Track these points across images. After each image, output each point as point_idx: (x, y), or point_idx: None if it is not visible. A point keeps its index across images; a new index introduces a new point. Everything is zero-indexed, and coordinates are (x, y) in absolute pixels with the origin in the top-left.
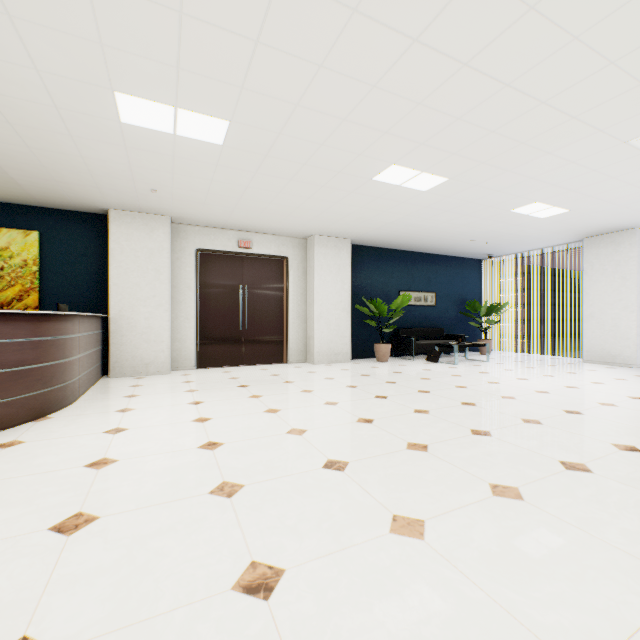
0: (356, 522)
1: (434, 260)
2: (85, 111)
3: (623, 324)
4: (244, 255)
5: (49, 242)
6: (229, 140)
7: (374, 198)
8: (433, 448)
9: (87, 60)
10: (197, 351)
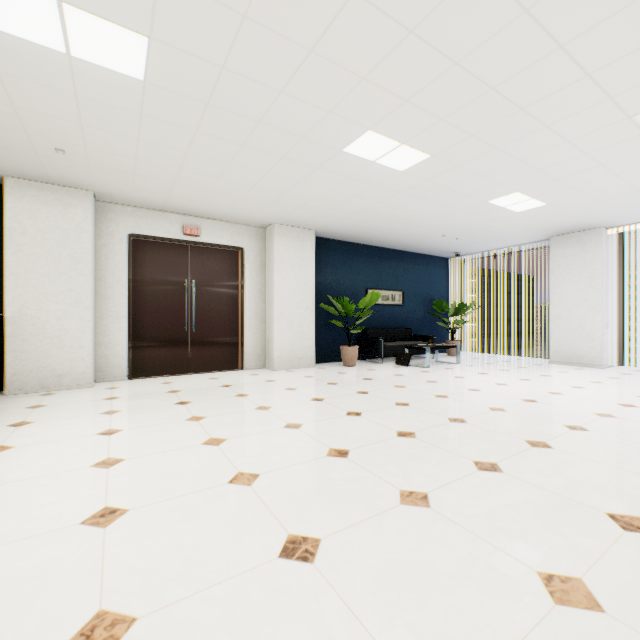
0: None
1: (402, 257)
2: None
3: (589, 324)
4: (190, 244)
5: None
6: (152, 73)
7: (343, 178)
8: (436, 499)
9: None
10: (130, 358)
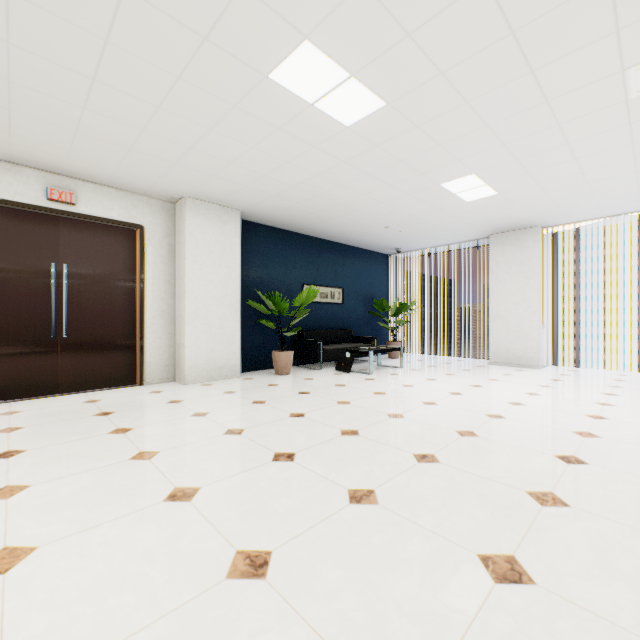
0: None
1: (342, 251)
2: None
3: (527, 324)
4: (60, 214)
5: None
6: None
7: (272, 129)
8: None
9: None
10: None
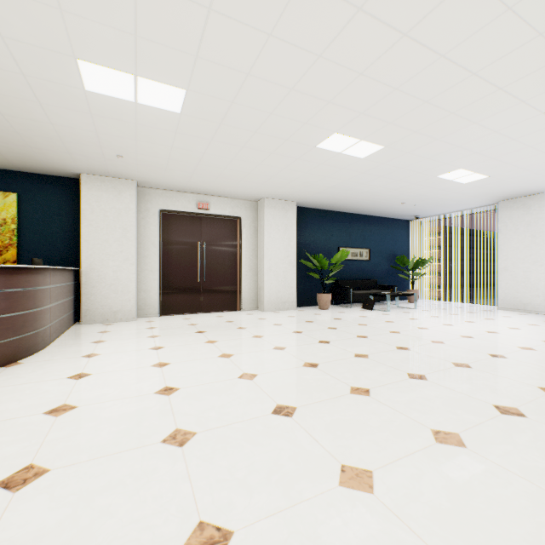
0: (305, 474)
1: (368, 220)
2: (51, 79)
3: (533, 276)
4: (202, 215)
5: (26, 203)
6: (186, 108)
7: (317, 164)
8: (375, 392)
9: (48, 26)
10: (160, 300)
